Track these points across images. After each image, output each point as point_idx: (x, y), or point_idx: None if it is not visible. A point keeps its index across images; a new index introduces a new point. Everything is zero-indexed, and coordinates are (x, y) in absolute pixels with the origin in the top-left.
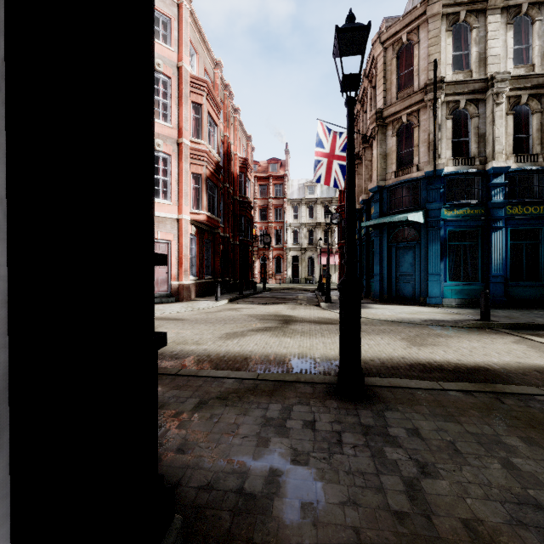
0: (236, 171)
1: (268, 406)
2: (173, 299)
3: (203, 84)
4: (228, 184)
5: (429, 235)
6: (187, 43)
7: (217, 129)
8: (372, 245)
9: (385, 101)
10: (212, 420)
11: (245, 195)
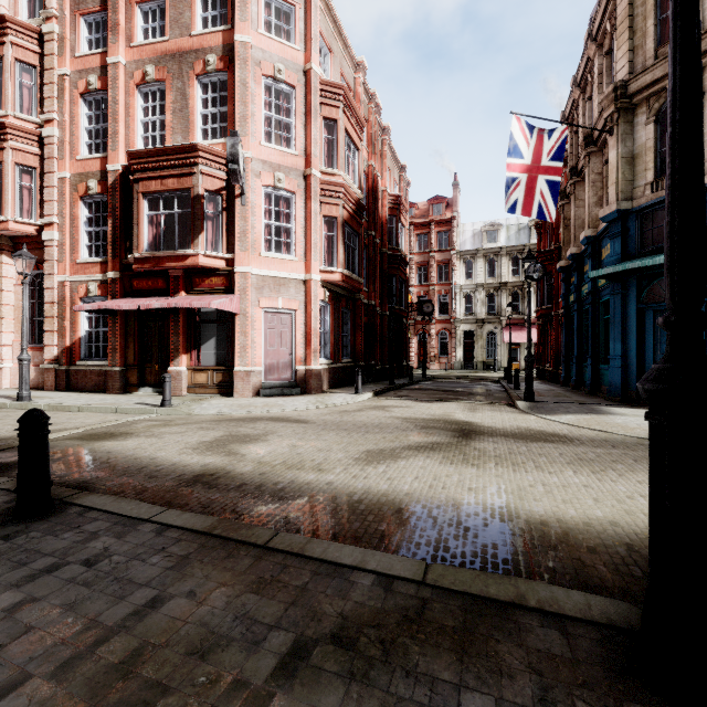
0: (385, 214)
1: (457, 702)
2: (298, 390)
3: (339, 91)
4: (373, 232)
5: None
6: (317, 37)
7: (358, 155)
8: (604, 309)
9: (631, 68)
10: None
11: (397, 247)
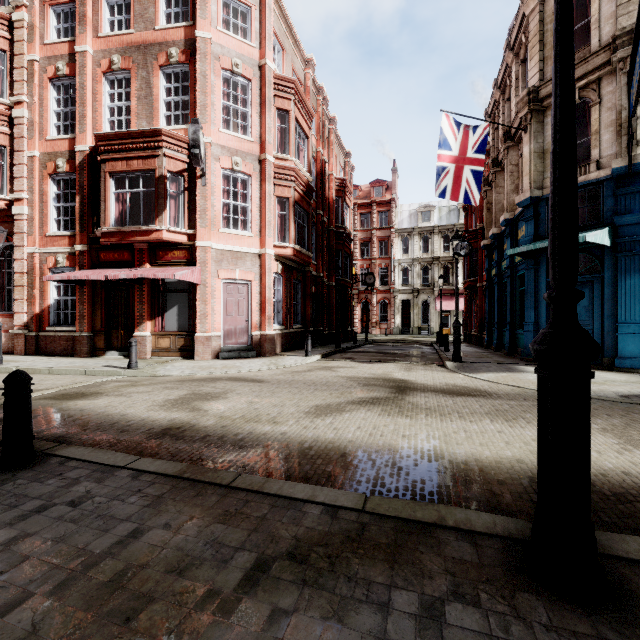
0: (332, 195)
1: (389, 598)
2: (254, 353)
3: (290, 85)
4: (321, 212)
5: (620, 263)
6: (271, 36)
7: (307, 142)
8: (520, 282)
9: (542, 75)
10: (272, 630)
11: (342, 225)
